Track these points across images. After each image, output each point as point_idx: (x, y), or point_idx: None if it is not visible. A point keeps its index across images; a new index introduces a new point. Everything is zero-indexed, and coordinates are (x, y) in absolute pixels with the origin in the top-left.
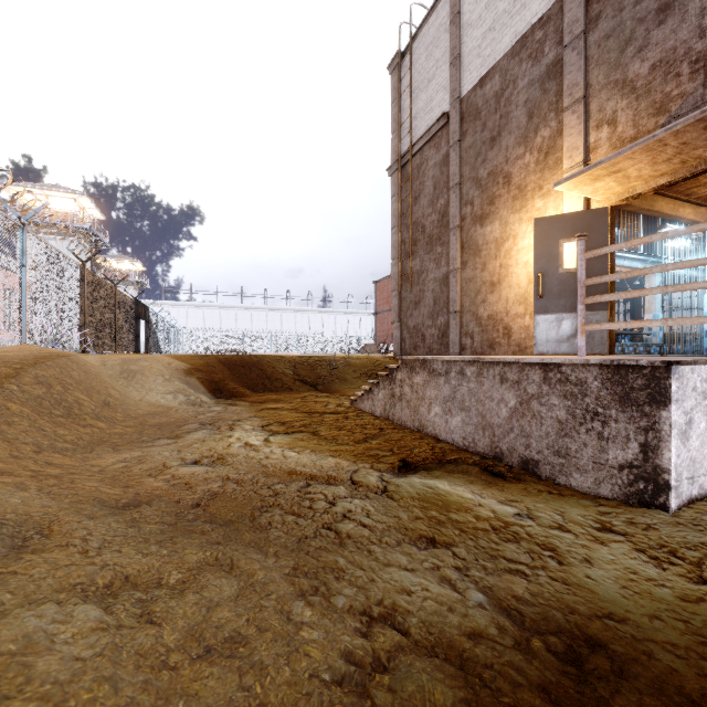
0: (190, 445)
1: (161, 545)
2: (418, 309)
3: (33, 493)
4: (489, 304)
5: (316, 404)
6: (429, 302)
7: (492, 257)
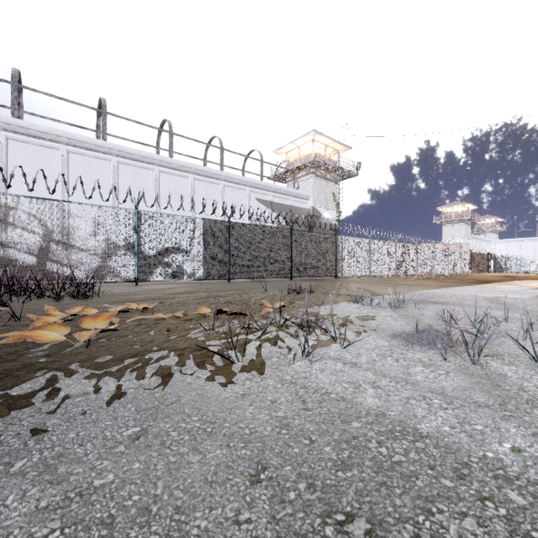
0: None
1: None
2: None
3: None
4: None
5: None
6: None
7: None
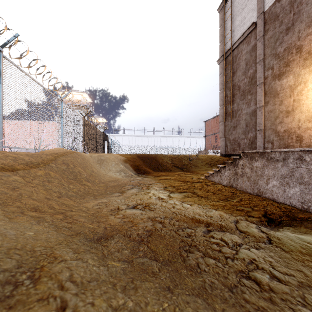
0: (129, 196)
1: (126, 292)
2: (235, 130)
3: (46, 226)
4: (285, 123)
5: (186, 178)
6: (242, 125)
7: (287, 97)
